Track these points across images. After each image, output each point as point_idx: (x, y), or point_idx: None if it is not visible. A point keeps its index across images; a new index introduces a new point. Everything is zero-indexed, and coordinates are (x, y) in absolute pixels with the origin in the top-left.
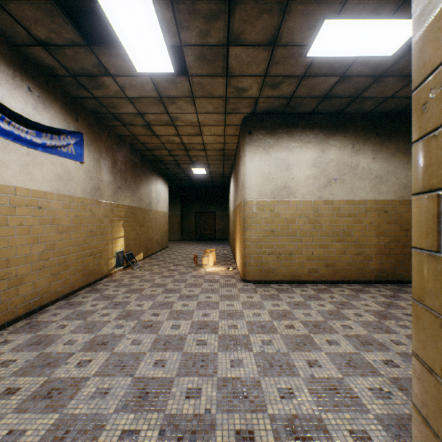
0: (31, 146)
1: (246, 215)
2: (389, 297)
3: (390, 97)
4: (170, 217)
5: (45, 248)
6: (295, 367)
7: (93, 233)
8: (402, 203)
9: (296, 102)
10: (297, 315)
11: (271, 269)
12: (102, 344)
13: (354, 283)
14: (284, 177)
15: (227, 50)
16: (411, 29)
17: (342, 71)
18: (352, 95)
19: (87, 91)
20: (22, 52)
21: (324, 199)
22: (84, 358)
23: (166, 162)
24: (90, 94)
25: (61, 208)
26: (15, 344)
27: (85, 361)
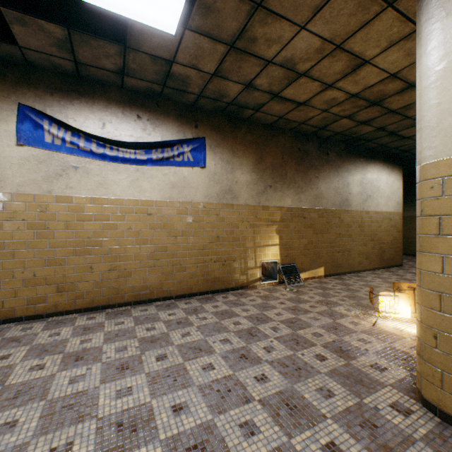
0: (140, 164)
1: (419, 210)
2: None
3: None
4: None
5: (155, 250)
6: None
7: (221, 238)
8: None
9: None
10: None
11: None
12: (77, 359)
13: None
14: None
15: None
16: None
17: None
18: None
19: (188, 93)
20: (130, 90)
21: None
22: (48, 363)
23: (369, 137)
24: (193, 95)
25: (175, 214)
26: (87, 323)
27: (42, 366)
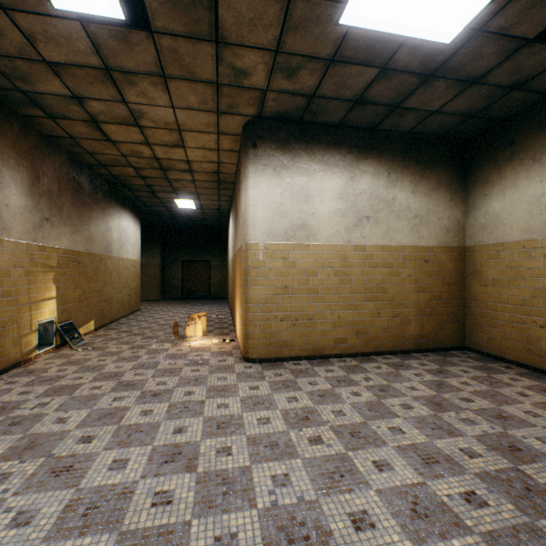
0: None
1: (249, 265)
2: (437, 373)
3: (436, 111)
4: (146, 268)
5: None
6: (333, 534)
7: None
8: (444, 250)
9: (319, 105)
10: (324, 416)
11: (285, 341)
12: None
13: (390, 354)
14: (303, 211)
15: None
16: None
17: (384, 60)
18: (392, 103)
19: None
20: None
21: (354, 244)
22: None
23: (135, 188)
24: None
25: None
26: None
27: None
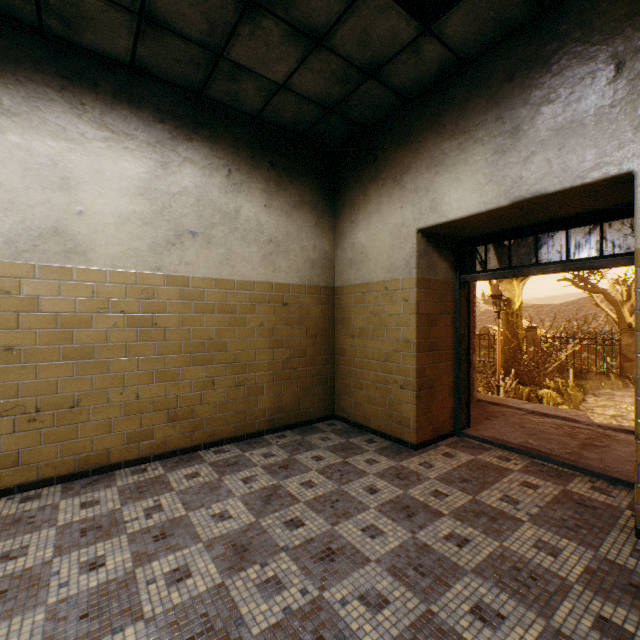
0: None
1: None
2: (279, 469)
3: (283, 85)
4: None
5: None
6: None
7: None
8: (309, 291)
9: None
10: None
11: (7, 457)
12: None
13: (232, 442)
14: (55, 205)
15: None
16: None
17: None
18: (209, 43)
19: None
20: None
21: (169, 274)
22: None
23: None
24: None
25: None
26: None
27: None
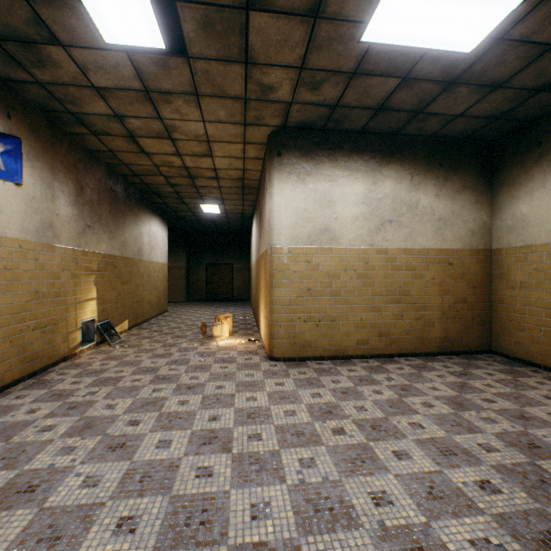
0: None
1: (273, 268)
2: (460, 375)
3: (460, 115)
4: (172, 271)
5: None
6: (354, 508)
7: (41, 294)
8: (469, 253)
9: (342, 114)
10: (347, 411)
11: (308, 342)
12: (26, 492)
13: (413, 356)
14: (325, 216)
15: (247, 16)
16: (501, 11)
17: (405, 70)
18: (414, 109)
19: (24, 70)
20: None
21: (377, 247)
22: None
23: (164, 194)
24: (29, 77)
25: None
26: None
27: None
